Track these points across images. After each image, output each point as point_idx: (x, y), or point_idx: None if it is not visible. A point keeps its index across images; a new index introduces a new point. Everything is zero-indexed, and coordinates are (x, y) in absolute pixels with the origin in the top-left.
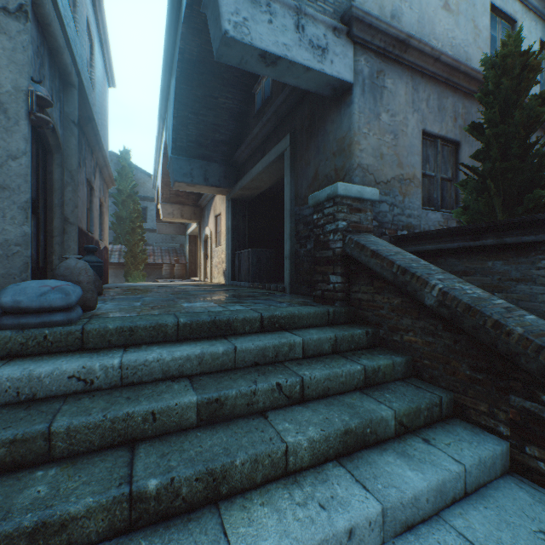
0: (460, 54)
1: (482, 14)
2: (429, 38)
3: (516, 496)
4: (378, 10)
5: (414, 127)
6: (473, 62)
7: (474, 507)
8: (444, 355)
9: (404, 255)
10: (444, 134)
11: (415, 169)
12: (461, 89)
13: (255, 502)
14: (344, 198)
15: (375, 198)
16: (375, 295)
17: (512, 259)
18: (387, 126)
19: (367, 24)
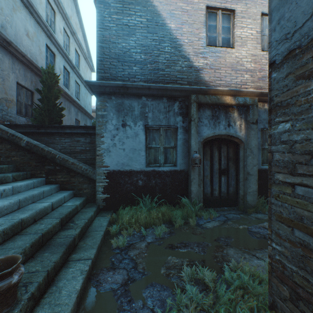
0: (34, 57)
1: (43, 46)
2: (21, 45)
3: (46, 186)
4: None
5: (13, 79)
6: (39, 63)
7: (36, 188)
8: (28, 161)
9: (12, 130)
10: (27, 87)
11: (14, 97)
12: (35, 72)
13: None
14: None
15: None
16: None
17: (50, 137)
18: None
19: None
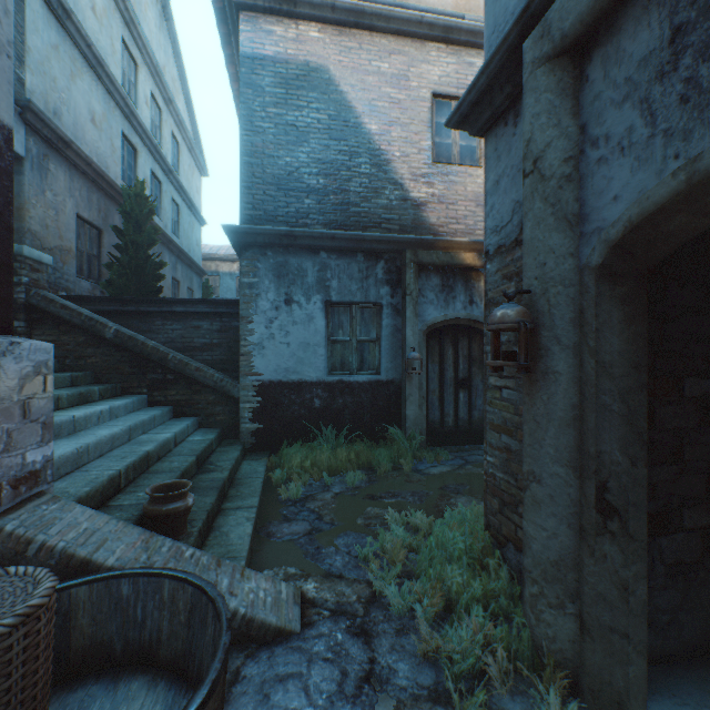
0: (103, 162)
1: (118, 137)
2: (83, 142)
3: (152, 409)
4: (45, 103)
5: (72, 209)
6: (112, 171)
7: (139, 412)
8: (117, 365)
9: (85, 310)
10: (93, 221)
11: (73, 244)
12: (105, 190)
13: (55, 413)
14: (28, 259)
15: (52, 264)
16: (63, 336)
17: (144, 320)
18: (52, 203)
19: (41, 118)
